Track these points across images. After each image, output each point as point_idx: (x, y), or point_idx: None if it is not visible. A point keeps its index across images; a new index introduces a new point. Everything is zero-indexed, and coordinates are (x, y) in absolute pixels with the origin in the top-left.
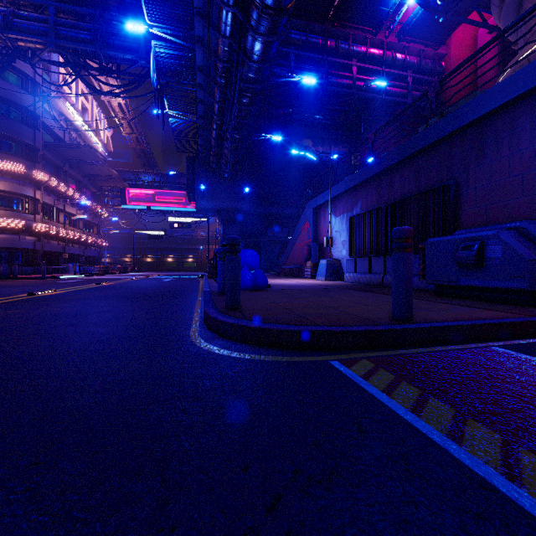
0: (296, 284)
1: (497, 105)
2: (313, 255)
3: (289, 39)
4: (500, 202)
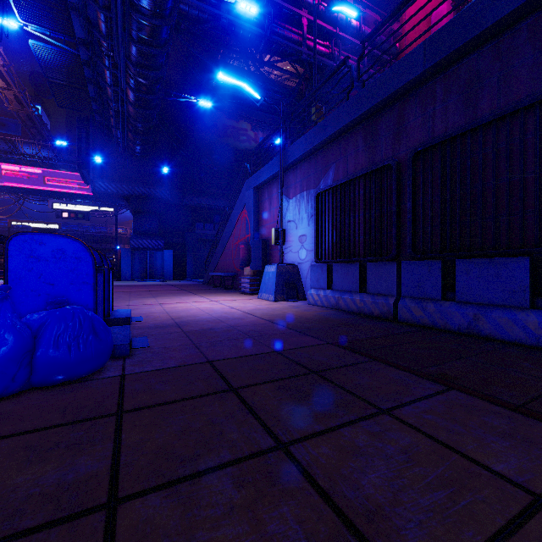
0: (219, 318)
1: None
2: (254, 257)
3: None
4: None
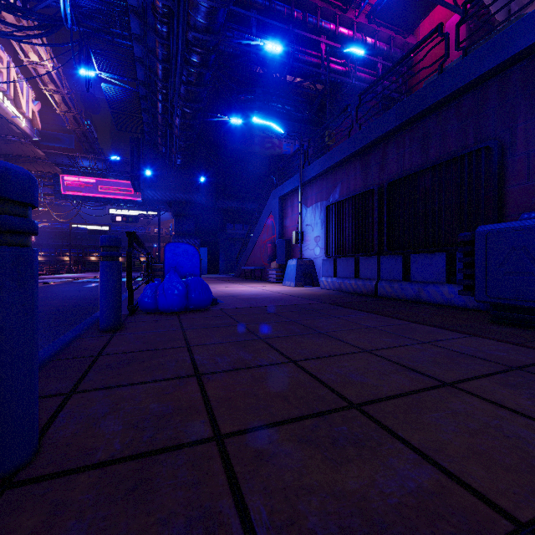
0: (257, 294)
1: None
2: (279, 253)
3: (250, 1)
4: None
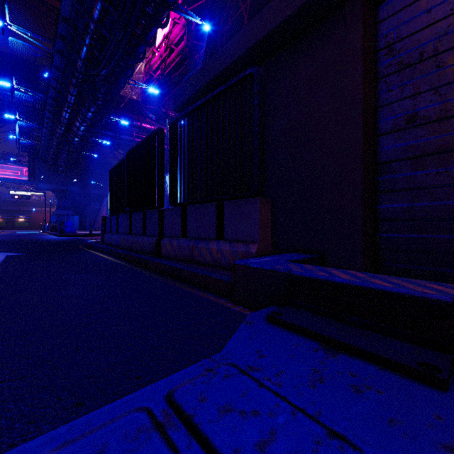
0: None
1: None
2: None
3: None
4: None
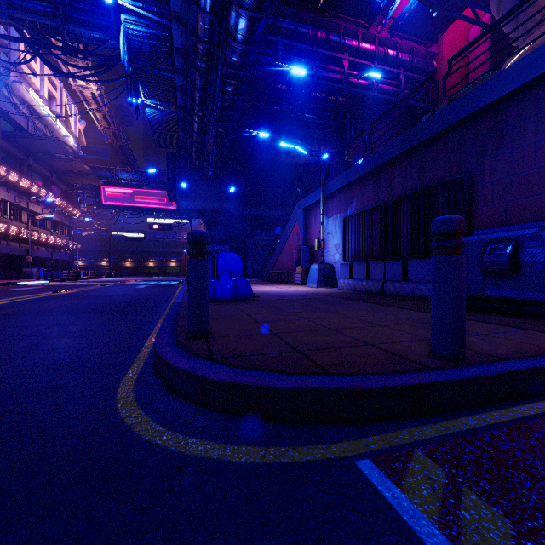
0: (285, 292)
1: (522, 82)
2: (303, 259)
3: (277, 27)
4: (523, 197)
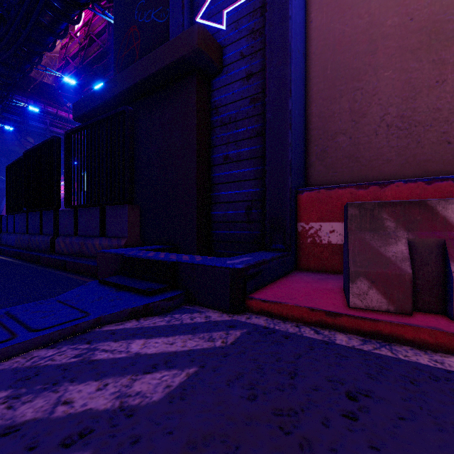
0: None
1: None
2: None
3: None
4: None
